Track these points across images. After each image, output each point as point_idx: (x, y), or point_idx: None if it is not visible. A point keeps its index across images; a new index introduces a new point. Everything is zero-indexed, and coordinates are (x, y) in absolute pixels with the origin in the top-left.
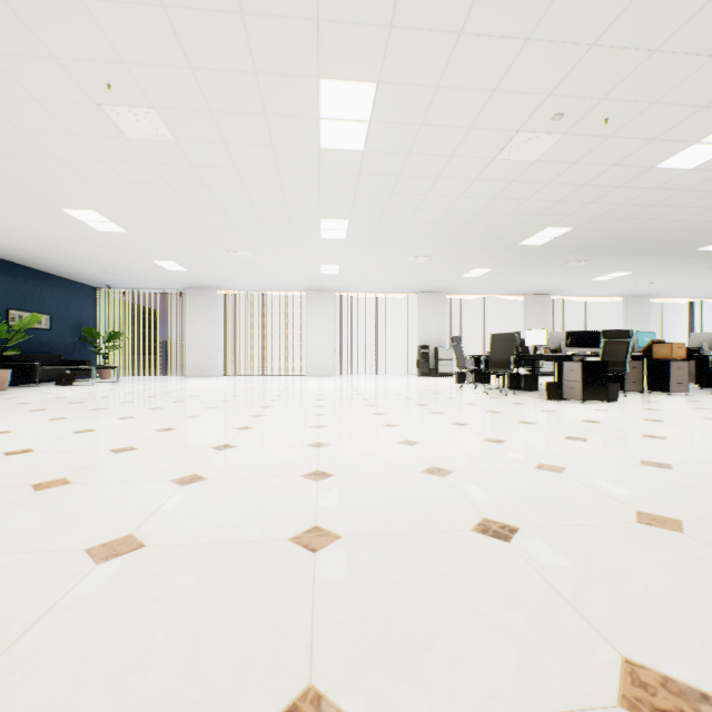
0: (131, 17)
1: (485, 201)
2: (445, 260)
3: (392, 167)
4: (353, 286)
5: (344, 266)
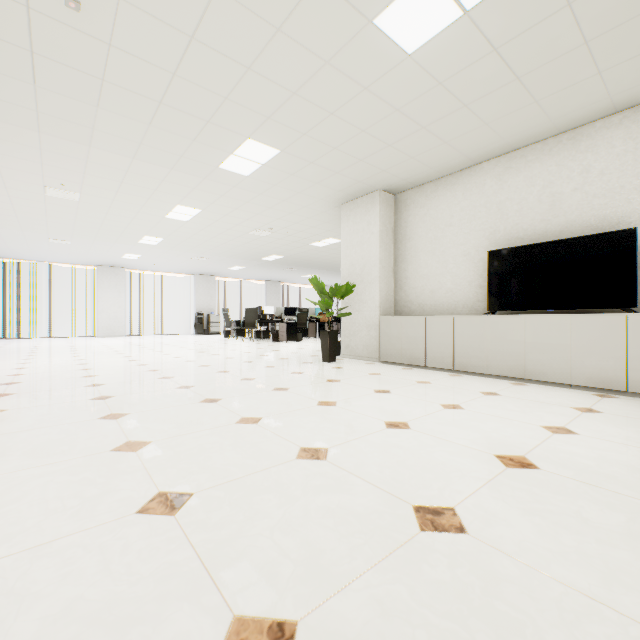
0: (104, 180)
1: (243, 243)
2: (219, 261)
3: (199, 227)
4: (144, 266)
5: (145, 256)
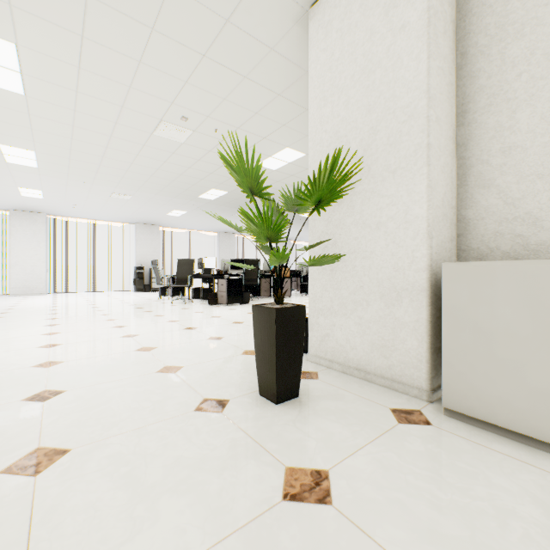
0: None
1: (160, 162)
2: (148, 200)
3: (63, 117)
4: (66, 211)
5: (48, 192)
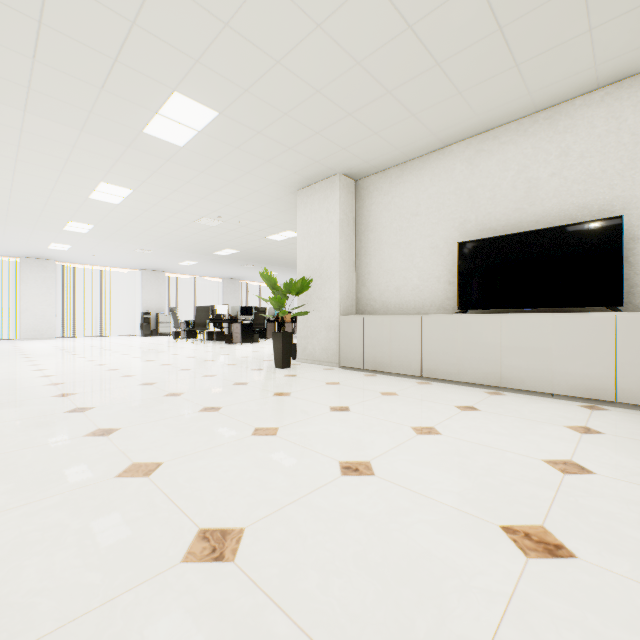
0: None
1: (191, 234)
2: (166, 254)
3: (135, 213)
4: (79, 259)
5: (76, 246)
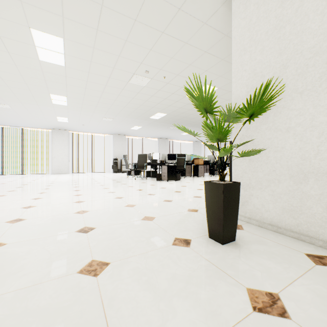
0: None
1: (130, 99)
2: (121, 121)
3: (82, 76)
4: (78, 129)
5: (70, 118)
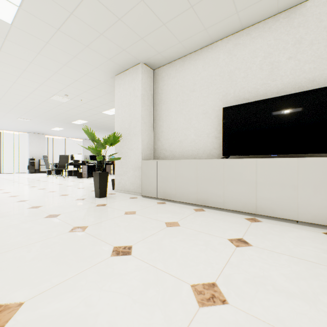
0: None
1: (51, 108)
2: (40, 122)
3: (2, 88)
4: None
5: None
